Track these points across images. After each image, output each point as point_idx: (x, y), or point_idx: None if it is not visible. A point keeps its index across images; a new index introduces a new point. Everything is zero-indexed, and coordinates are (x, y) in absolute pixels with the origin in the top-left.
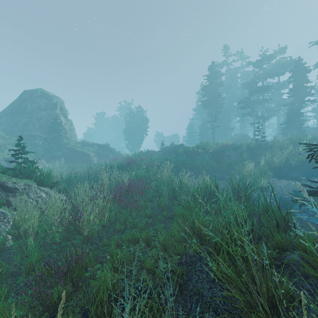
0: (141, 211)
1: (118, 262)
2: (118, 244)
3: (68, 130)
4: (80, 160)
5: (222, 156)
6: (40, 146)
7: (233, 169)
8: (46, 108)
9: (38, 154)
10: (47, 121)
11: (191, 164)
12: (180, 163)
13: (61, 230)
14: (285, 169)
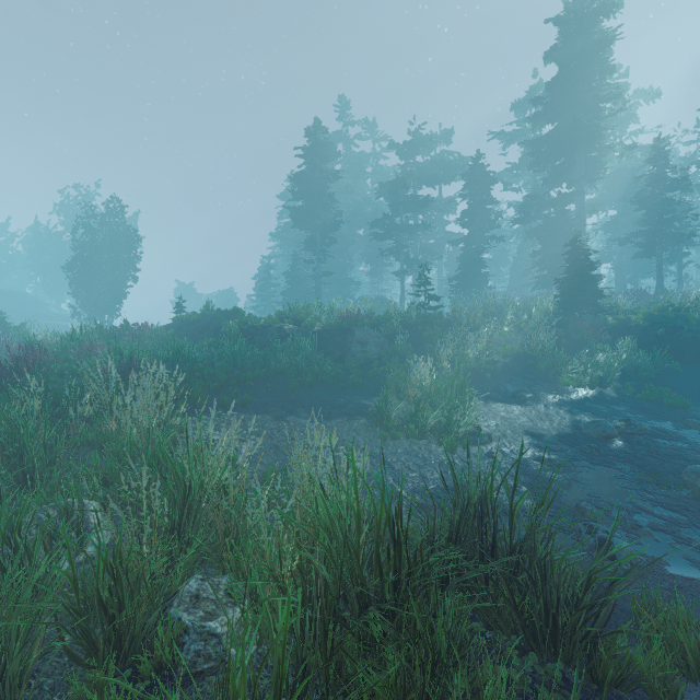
0: None
1: None
2: None
3: None
4: None
5: (347, 342)
6: None
7: (376, 379)
8: None
9: None
10: None
11: (262, 366)
12: (226, 363)
13: None
14: (488, 374)
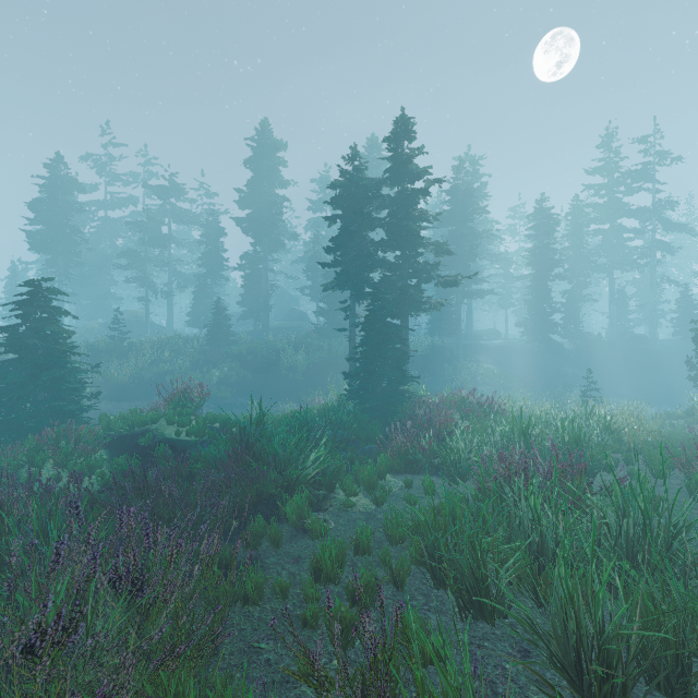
0: None
1: None
2: None
3: None
4: None
5: None
6: None
7: None
8: None
9: None
10: None
11: None
12: None
13: None
14: (133, 385)
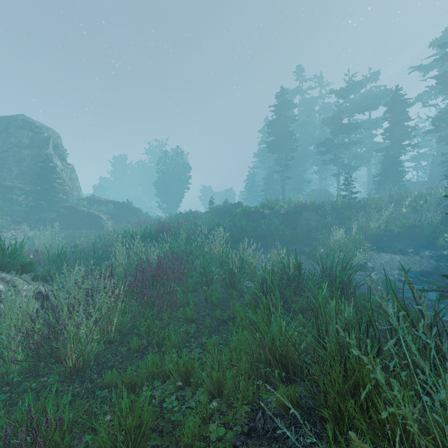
0: (178, 310)
1: (125, 434)
2: (131, 383)
3: (67, 180)
4: (86, 226)
5: (298, 219)
6: (20, 204)
7: (313, 239)
8: (32, 144)
9: (15, 216)
10: (32, 165)
11: (254, 231)
12: (238, 229)
13: (23, 357)
14: (385, 237)
